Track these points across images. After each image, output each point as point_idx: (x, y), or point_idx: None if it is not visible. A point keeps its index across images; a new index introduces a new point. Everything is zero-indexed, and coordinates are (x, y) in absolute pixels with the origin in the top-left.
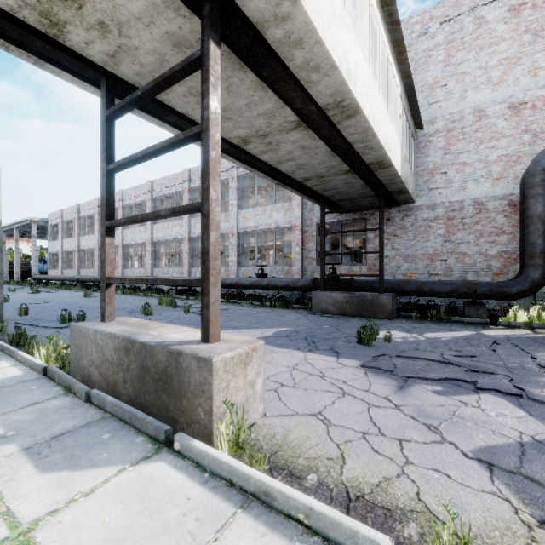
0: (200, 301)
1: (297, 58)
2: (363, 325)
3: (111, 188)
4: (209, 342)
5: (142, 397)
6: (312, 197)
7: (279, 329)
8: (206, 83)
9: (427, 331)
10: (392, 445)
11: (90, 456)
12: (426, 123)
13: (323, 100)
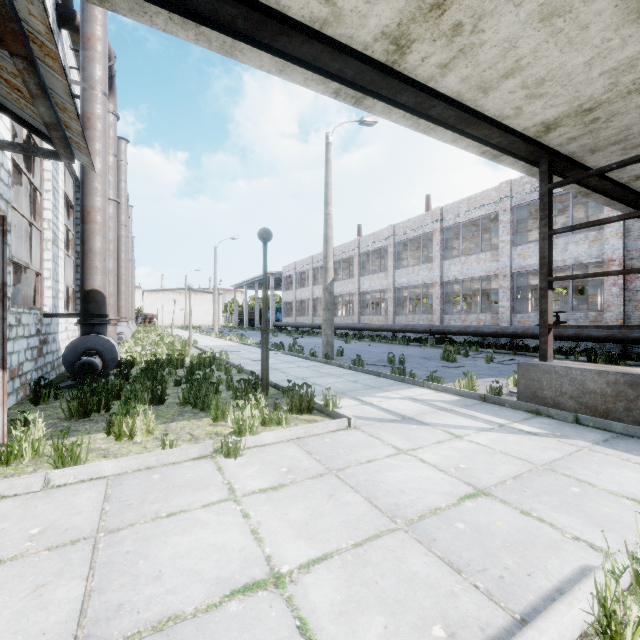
0: (474, 352)
1: None
2: None
3: (550, 248)
4: None
5: None
6: None
7: None
8: None
9: None
10: None
11: None
12: None
13: None
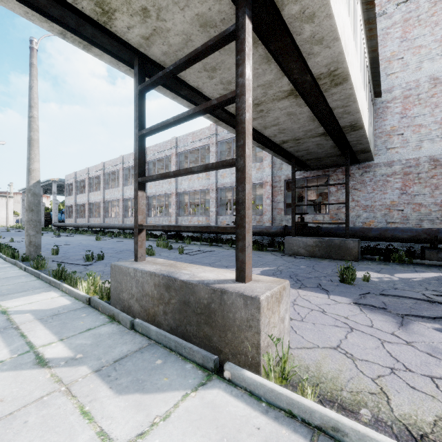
0: (188, 244)
1: (305, 32)
2: (341, 266)
3: (142, 150)
4: (243, 282)
5: (183, 328)
6: (285, 157)
7: (264, 268)
8: (241, 54)
9: (396, 272)
10: (426, 382)
11: (153, 380)
12: (383, 91)
13: (318, 70)
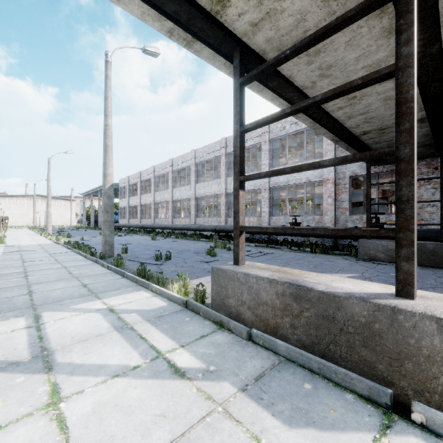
0: None
1: None
2: None
3: (242, 147)
4: (410, 298)
5: (324, 346)
6: (359, 150)
7: (346, 274)
8: (405, 17)
9: None
10: None
11: (317, 411)
12: None
13: None
